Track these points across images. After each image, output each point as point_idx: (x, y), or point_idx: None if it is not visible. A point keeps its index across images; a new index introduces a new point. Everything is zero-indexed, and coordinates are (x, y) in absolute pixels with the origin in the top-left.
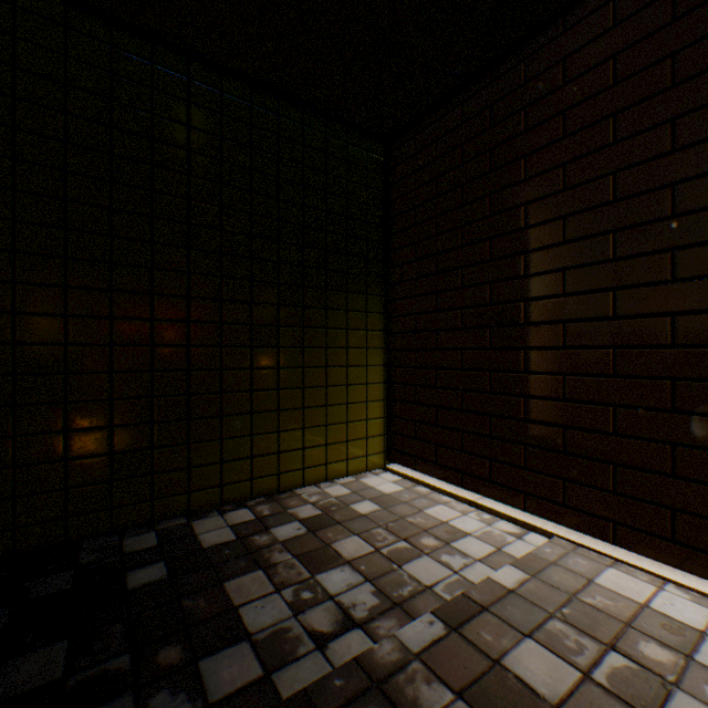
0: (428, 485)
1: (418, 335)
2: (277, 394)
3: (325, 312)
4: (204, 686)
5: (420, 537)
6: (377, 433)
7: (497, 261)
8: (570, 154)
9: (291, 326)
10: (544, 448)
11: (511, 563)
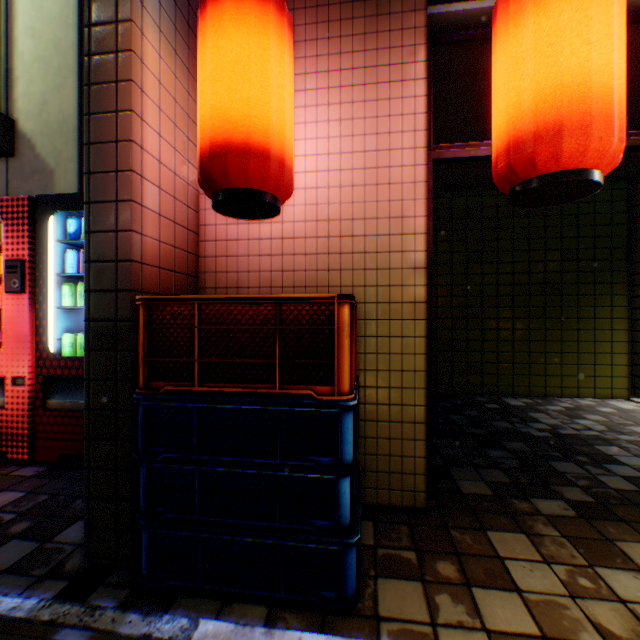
0: None
1: None
2: (542, 344)
3: (576, 297)
4: (529, 425)
5: None
6: (620, 375)
7: None
8: None
9: (551, 307)
10: None
11: None
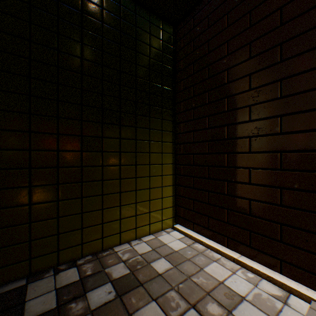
0: (202, 242)
1: (195, 144)
2: (101, 183)
3: (135, 129)
4: None
5: (206, 303)
6: (168, 205)
7: (256, 89)
8: None
9: (111, 138)
10: (300, 229)
11: None
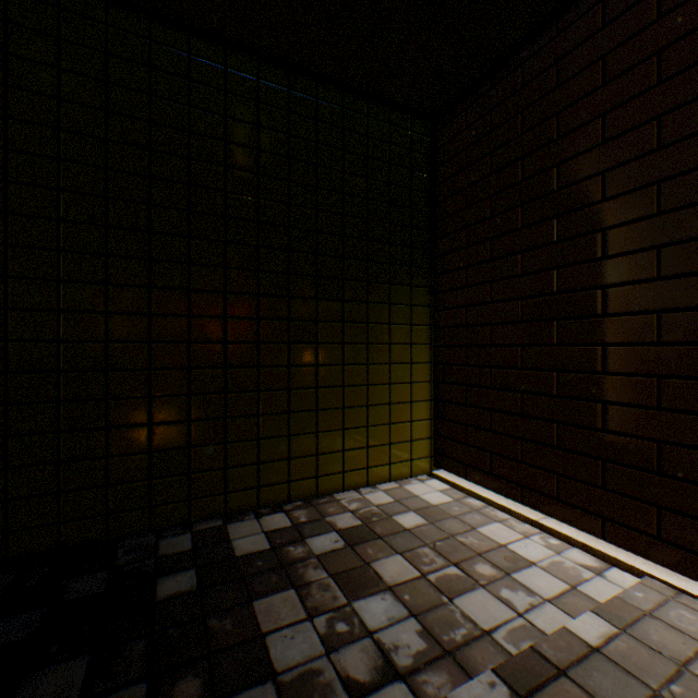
0: (481, 497)
1: (469, 330)
2: (315, 393)
3: (366, 306)
4: None
5: (474, 562)
6: (423, 435)
7: (566, 242)
8: (667, 103)
9: (330, 321)
10: (631, 466)
11: (591, 609)
